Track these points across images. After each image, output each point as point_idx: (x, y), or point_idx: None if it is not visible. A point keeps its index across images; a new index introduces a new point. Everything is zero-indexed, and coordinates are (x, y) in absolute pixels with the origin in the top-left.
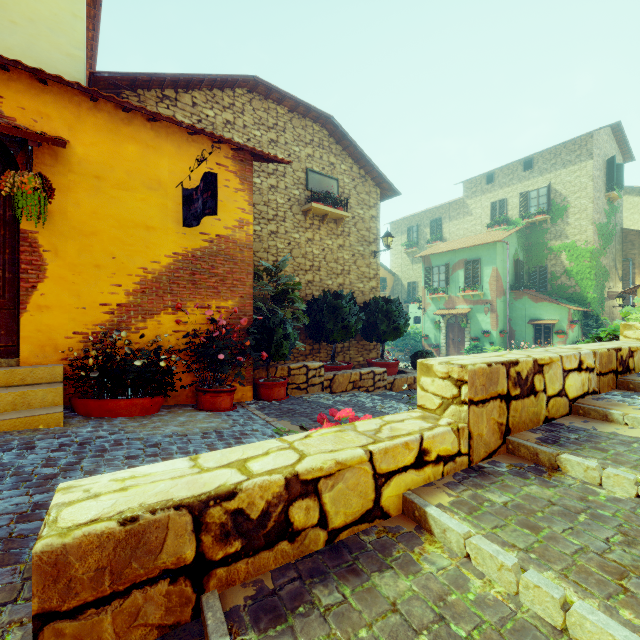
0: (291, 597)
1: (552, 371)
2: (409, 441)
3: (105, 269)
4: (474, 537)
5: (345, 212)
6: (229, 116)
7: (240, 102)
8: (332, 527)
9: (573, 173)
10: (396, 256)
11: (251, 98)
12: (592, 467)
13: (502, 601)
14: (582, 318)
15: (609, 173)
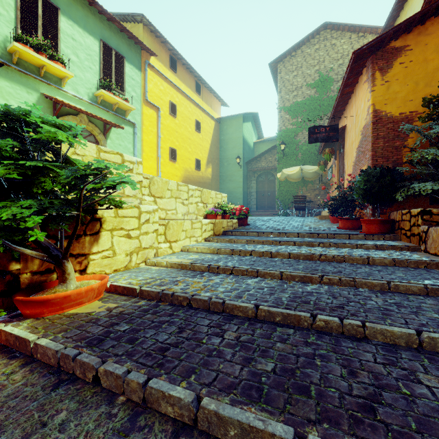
0: None
1: None
2: None
3: (349, 167)
4: None
5: None
6: None
7: None
8: None
9: None
10: None
11: None
12: None
13: None
14: None
15: None
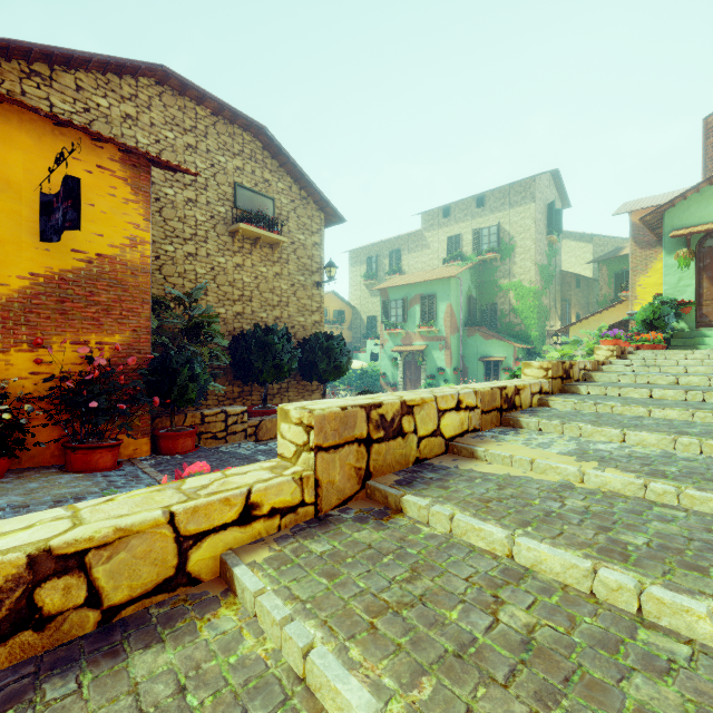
0: (7, 699)
1: (425, 412)
2: (231, 496)
3: None
4: (263, 594)
5: (281, 236)
6: (130, 109)
7: (146, 94)
8: (109, 604)
9: (519, 214)
10: (355, 288)
11: (161, 91)
12: (423, 506)
13: (263, 658)
14: (526, 355)
15: (549, 217)
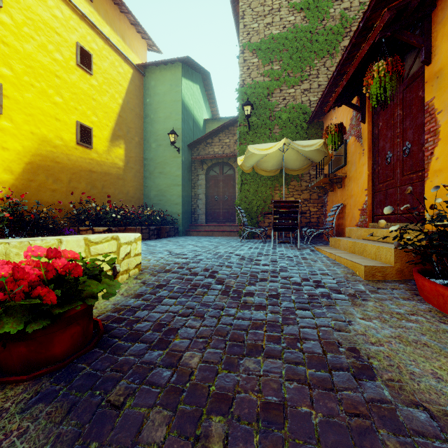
0: None
1: None
2: None
3: None
4: None
5: None
6: None
7: None
8: None
9: None
10: None
11: None
12: None
13: None
14: None
15: None
